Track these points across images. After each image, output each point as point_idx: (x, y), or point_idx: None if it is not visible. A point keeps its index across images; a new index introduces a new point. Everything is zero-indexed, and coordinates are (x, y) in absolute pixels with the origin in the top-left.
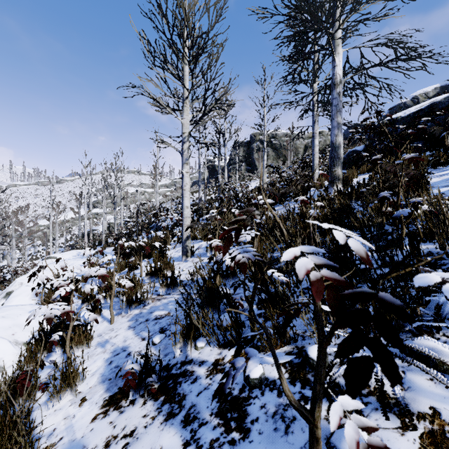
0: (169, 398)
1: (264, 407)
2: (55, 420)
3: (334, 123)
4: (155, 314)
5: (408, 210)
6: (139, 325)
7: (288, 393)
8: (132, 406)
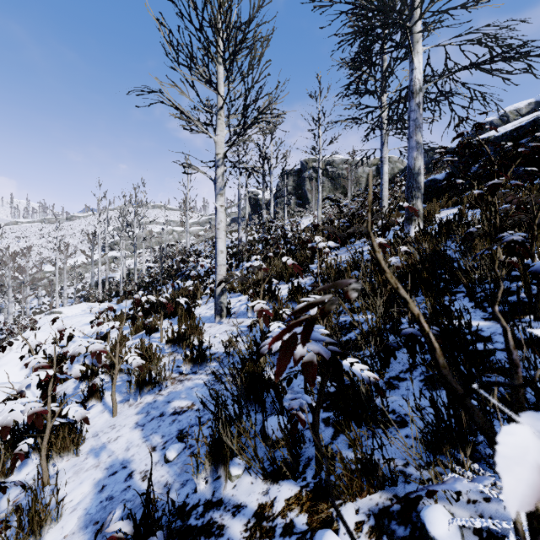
0: None
1: None
2: None
3: (413, 142)
4: (173, 405)
5: None
6: (151, 423)
7: None
8: None
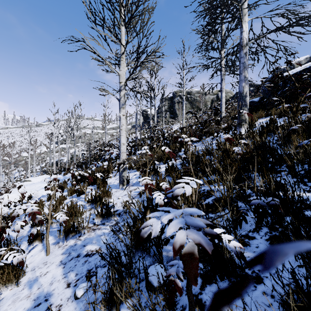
0: None
1: None
2: None
3: (242, 77)
4: (87, 249)
5: None
6: (70, 262)
7: None
8: None
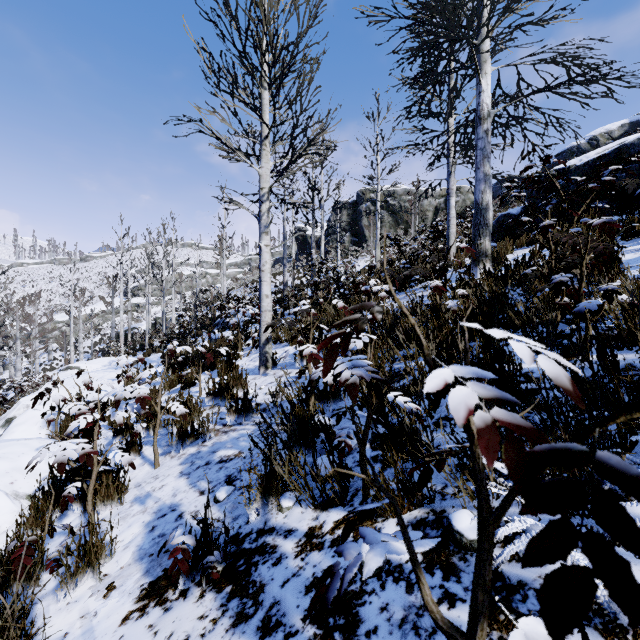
0: (239, 588)
1: (386, 610)
2: (67, 619)
3: (480, 174)
4: (219, 454)
5: (597, 302)
6: (196, 471)
7: (432, 606)
8: (183, 600)
